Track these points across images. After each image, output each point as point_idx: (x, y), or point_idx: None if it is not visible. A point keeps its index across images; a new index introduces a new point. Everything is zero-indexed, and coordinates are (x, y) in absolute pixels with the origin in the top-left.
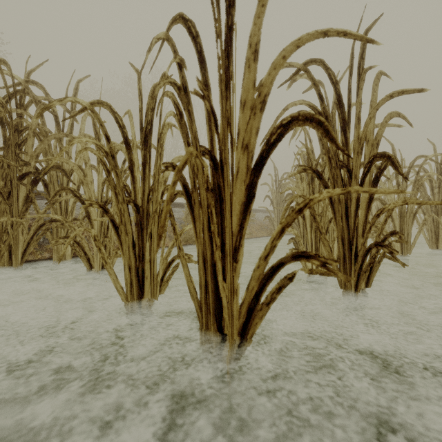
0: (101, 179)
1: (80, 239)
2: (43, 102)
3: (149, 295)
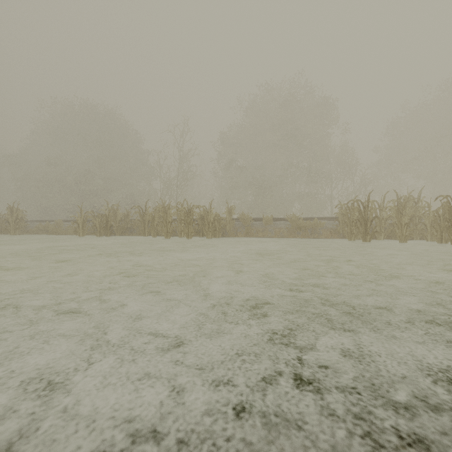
0: (431, 219)
1: (424, 234)
2: (412, 199)
3: (443, 243)
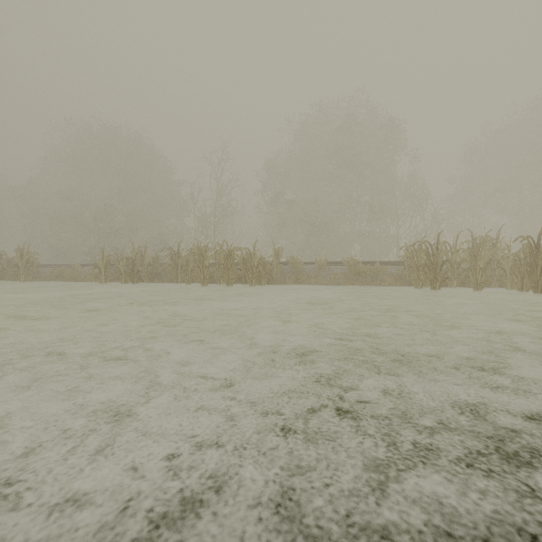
0: (511, 264)
1: (503, 280)
2: (490, 240)
3: (524, 291)
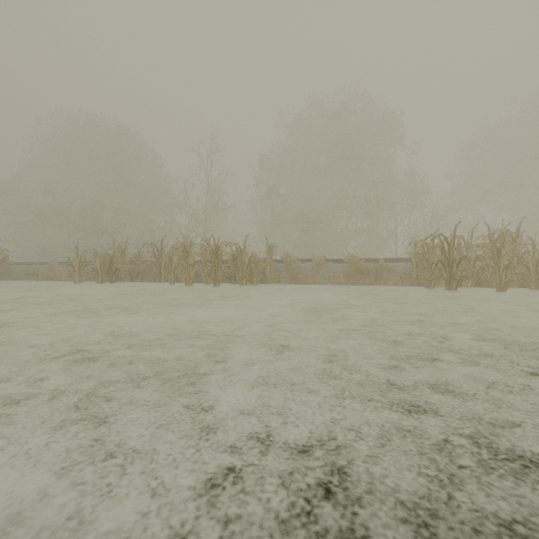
0: (536, 261)
1: (527, 279)
2: (509, 235)
3: None
